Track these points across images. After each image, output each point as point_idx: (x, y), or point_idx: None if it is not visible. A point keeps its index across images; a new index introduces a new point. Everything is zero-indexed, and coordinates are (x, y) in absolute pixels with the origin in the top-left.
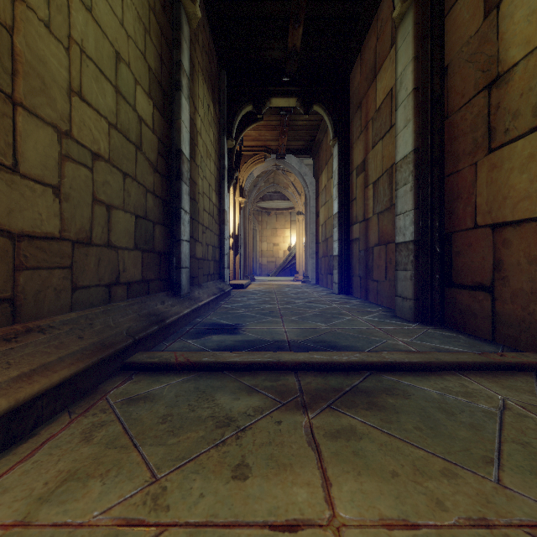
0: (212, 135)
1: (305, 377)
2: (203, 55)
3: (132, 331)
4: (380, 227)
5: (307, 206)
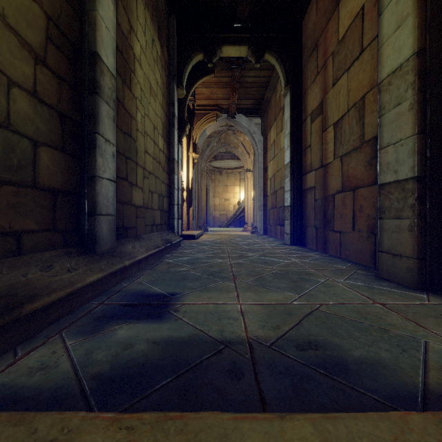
0: (159, 75)
1: None
2: None
3: None
4: (345, 171)
5: (256, 162)
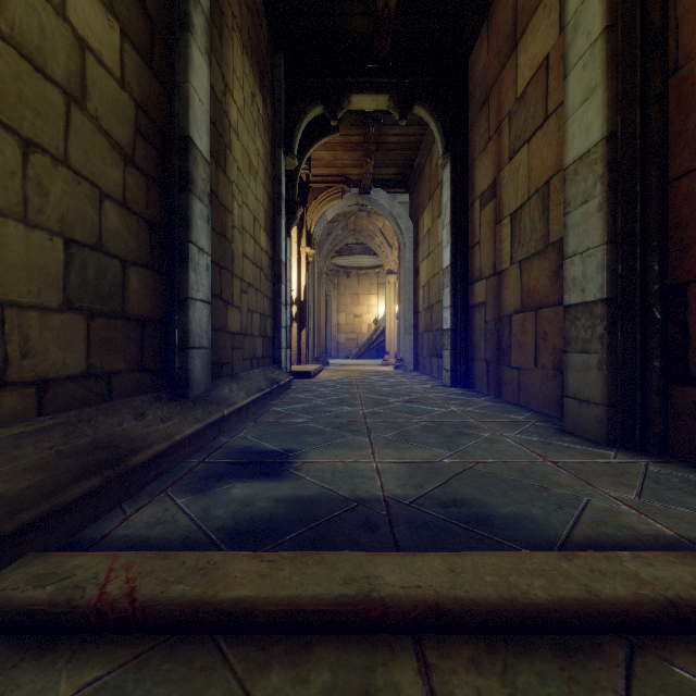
0: (260, 143)
1: (451, 677)
2: (242, 9)
3: (9, 504)
4: (524, 283)
5: (402, 261)
